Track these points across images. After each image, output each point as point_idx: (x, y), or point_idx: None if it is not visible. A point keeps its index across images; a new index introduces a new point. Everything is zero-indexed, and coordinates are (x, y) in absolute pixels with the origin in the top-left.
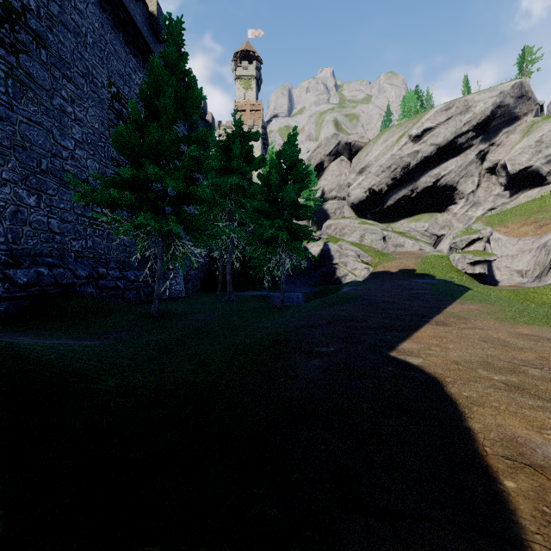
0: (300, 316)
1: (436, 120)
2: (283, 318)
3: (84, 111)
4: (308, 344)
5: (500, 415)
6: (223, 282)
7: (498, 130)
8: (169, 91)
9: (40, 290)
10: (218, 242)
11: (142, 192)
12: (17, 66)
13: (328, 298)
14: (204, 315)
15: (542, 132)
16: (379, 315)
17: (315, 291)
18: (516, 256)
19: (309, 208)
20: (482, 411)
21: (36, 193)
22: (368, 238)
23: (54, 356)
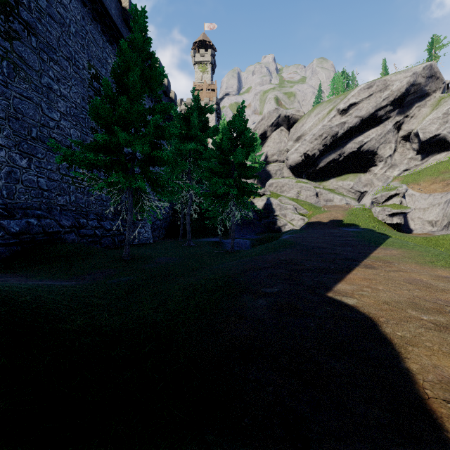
0: (247, 260)
1: (359, 96)
2: (233, 261)
3: (68, 89)
4: (255, 285)
5: (435, 355)
6: (184, 231)
7: (411, 104)
8: (137, 70)
9: (30, 237)
10: (179, 197)
11: (115, 155)
12: (11, 50)
13: (271, 244)
14: (167, 258)
15: (449, 106)
16: (315, 259)
17: (260, 238)
18: (428, 209)
19: (255, 169)
20: (417, 352)
21: (27, 156)
22: (304, 194)
23: (30, 298)
